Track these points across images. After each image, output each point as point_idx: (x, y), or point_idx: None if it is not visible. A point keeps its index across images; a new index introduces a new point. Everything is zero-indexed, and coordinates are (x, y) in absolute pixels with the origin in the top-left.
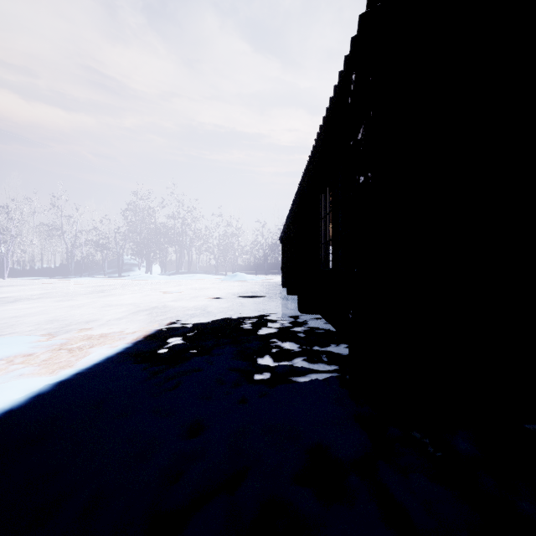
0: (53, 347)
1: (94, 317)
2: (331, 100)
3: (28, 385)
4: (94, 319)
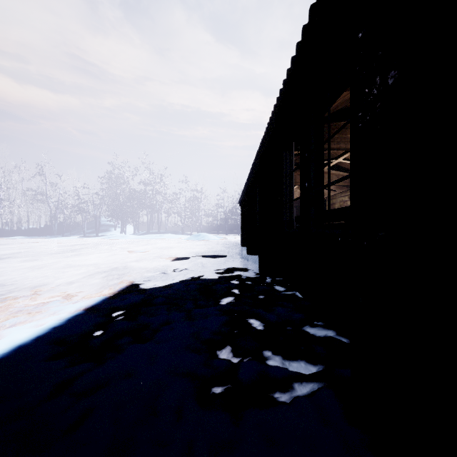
0: None
1: (46, 281)
2: (311, 9)
3: None
4: (44, 283)
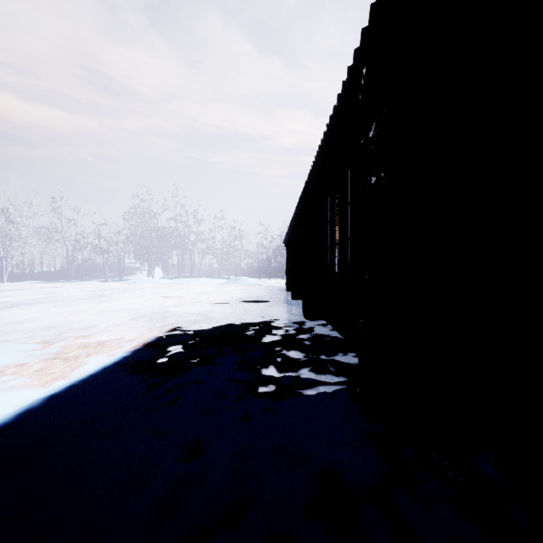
0: (47, 357)
1: (92, 324)
2: (339, 97)
3: (18, 399)
4: (92, 325)
